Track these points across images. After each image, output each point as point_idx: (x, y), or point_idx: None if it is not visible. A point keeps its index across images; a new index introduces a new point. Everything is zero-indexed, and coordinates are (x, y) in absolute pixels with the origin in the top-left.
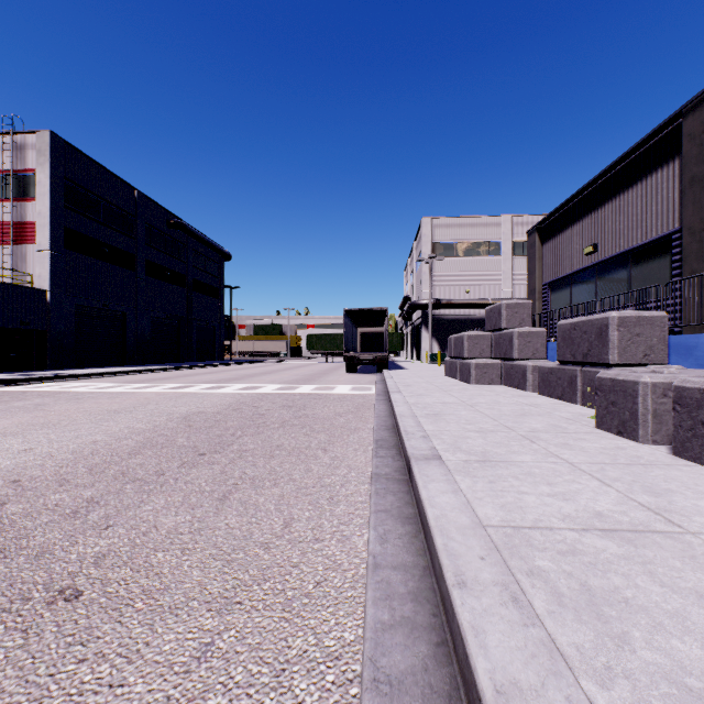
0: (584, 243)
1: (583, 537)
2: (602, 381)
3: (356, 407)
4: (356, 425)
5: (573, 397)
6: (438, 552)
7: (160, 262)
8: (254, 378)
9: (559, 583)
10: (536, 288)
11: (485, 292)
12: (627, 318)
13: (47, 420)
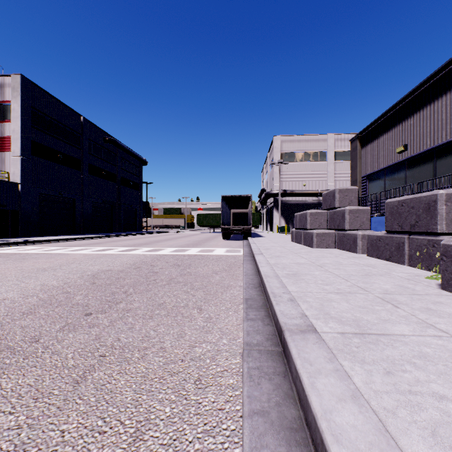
0: (396, 145)
1: None
2: (448, 247)
3: (229, 266)
4: (229, 282)
5: (401, 259)
6: None
7: (98, 165)
8: (159, 243)
9: None
10: (357, 179)
11: (316, 185)
12: None
13: None
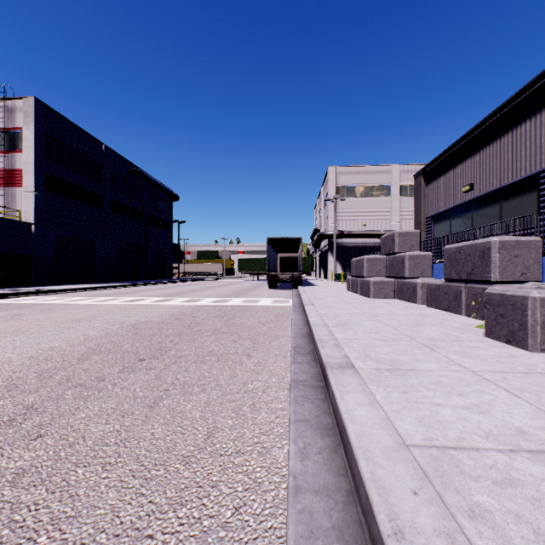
0: (462, 183)
1: (514, 461)
2: (491, 296)
3: (277, 317)
4: (277, 332)
5: (458, 309)
6: (364, 482)
7: (122, 201)
8: (195, 293)
9: (509, 530)
10: (421, 220)
11: (378, 225)
12: (507, 242)
13: (18, 328)
